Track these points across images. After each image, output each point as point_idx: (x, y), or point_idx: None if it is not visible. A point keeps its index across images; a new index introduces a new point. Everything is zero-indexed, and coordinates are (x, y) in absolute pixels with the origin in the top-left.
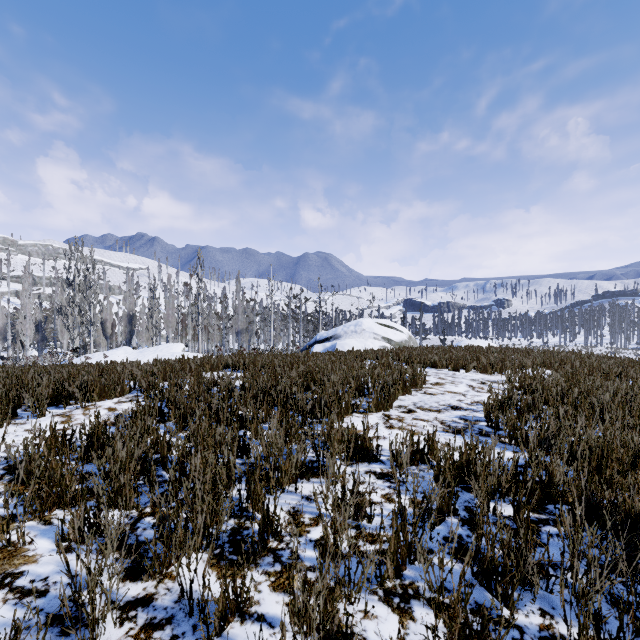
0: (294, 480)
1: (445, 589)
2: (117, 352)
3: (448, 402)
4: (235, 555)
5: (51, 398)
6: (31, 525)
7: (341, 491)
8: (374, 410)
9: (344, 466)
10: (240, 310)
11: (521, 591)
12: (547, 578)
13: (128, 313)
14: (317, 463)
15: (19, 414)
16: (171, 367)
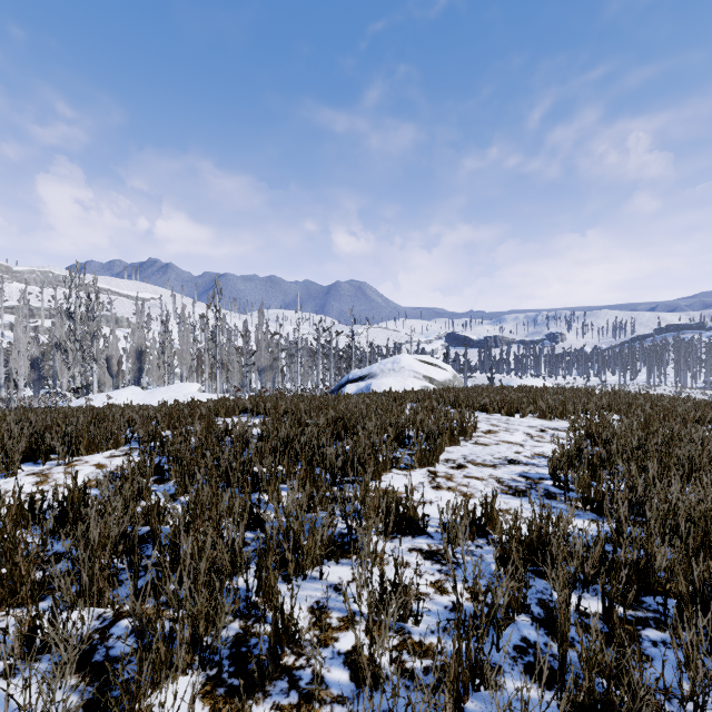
0: (319, 564)
1: None
2: (123, 393)
3: (504, 455)
4: (237, 678)
5: (28, 452)
6: None
7: (379, 583)
8: (417, 465)
9: (382, 541)
10: (263, 345)
11: None
12: None
13: (137, 348)
14: (348, 537)
15: None
16: (179, 412)
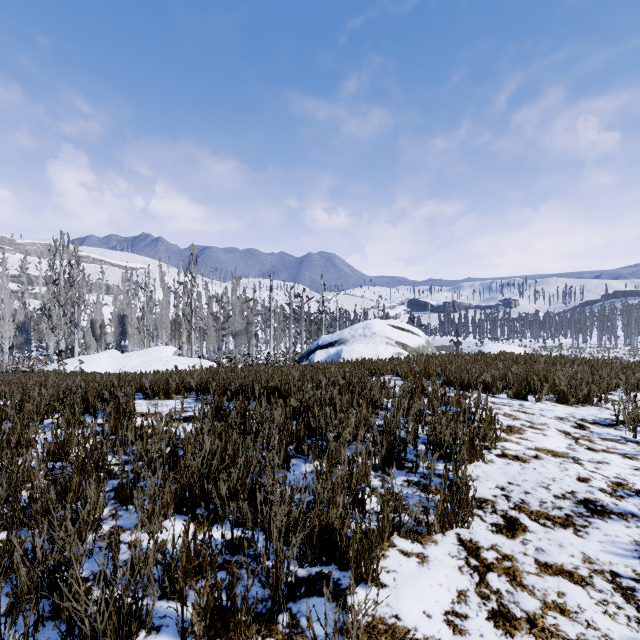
0: None
1: None
2: (101, 356)
3: (566, 486)
4: None
5: None
6: None
7: None
8: (437, 527)
9: None
10: (237, 310)
11: None
12: None
13: (119, 313)
14: None
15: None
16: (99, 396)
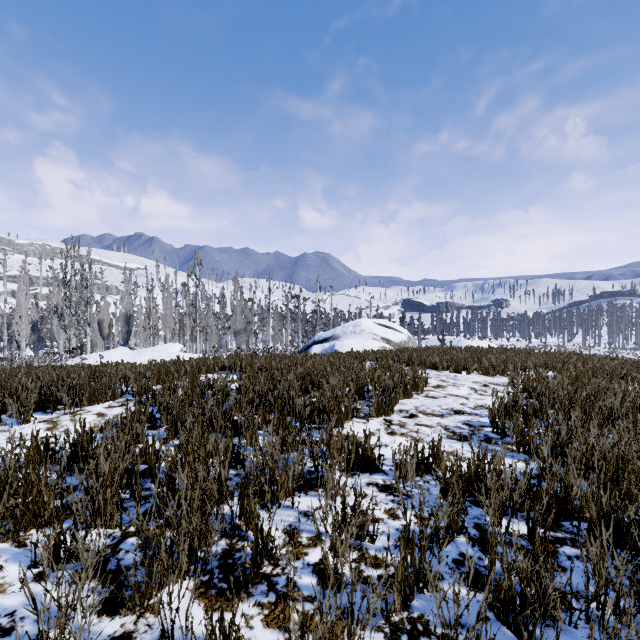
0: (291, 494)
1: (458, 624)
2: (114, 353)
3: (451, 406)
4: (225, 583)
5: (38, 403)
6: (3, 547)
7: (341, 508)
8: (375, 415)
9: (344, 477)
10: (238, 310)
11: (543, 626)
12: (572, 612)
13: (125, 313)
14: (316, 474)
15: (3, 420)
16: (166, 369)
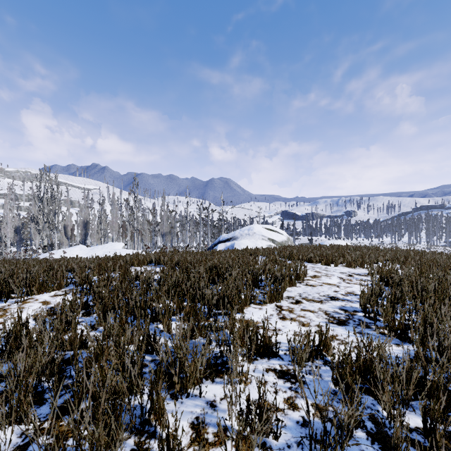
0: (198, 385)
1: None
2: (74, 249)
3: (327, 293)
4: None
5: None
6: None
7: (246, 406)
8: (268, 301)
9: (246, 362)
10: (165, 218)
11: None
12: None
13: (83, 220)
14: (221, 359)
15: None
16: (106, 263)
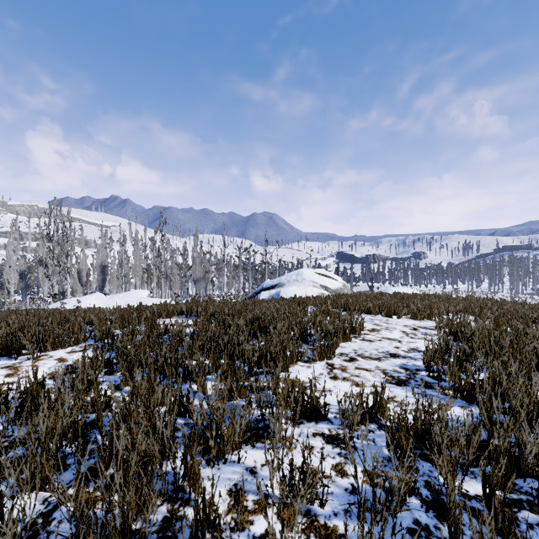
0: (237, 449)
1: None
2: (90, 298)
3: (386, 349)
4: None
5: (4, 349)
6: None
7: (289, 470)
8: (318, 359)
9: (290, 426)
10: (197, 261)
11: None
12: None
13: (101, 264)
14: (262, 423)
15: None
16: (129, 314)
